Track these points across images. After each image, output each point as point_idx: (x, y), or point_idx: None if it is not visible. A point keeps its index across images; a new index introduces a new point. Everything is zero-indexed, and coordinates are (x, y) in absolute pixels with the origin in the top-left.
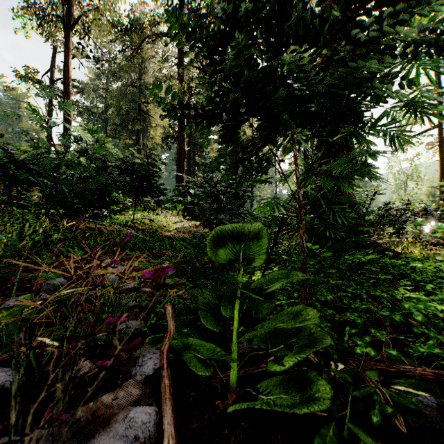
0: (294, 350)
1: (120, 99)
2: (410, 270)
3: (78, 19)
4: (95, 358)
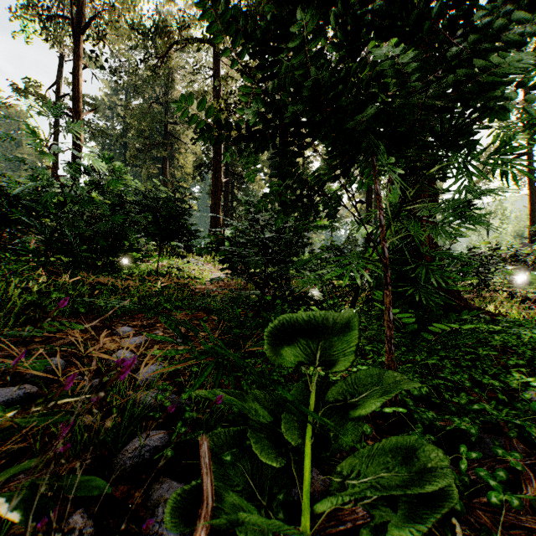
0: (403, 510)
1: (142, 119)
2: (517, 342)
3: (90, 21)
4: (92, 503)
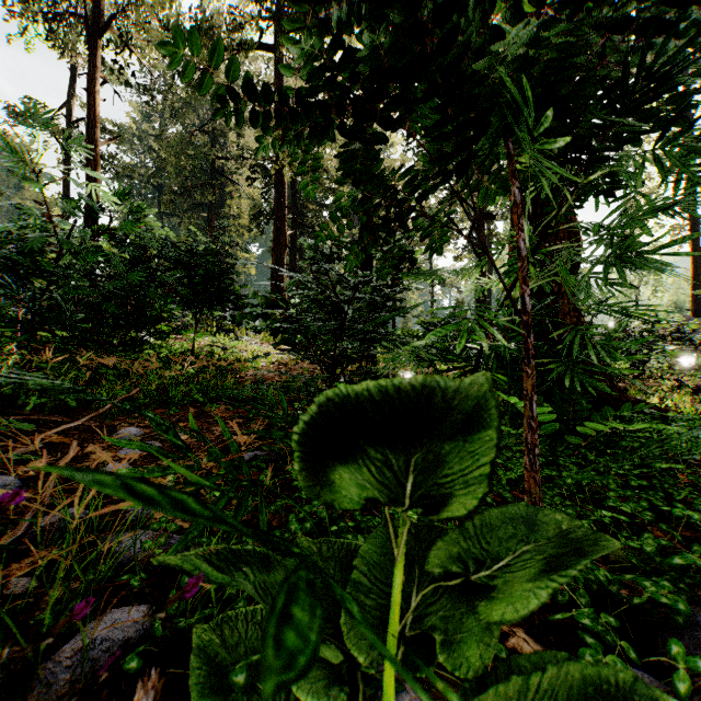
0: None
1: (181, 152)
2: None
3: (111, 19)
4: None
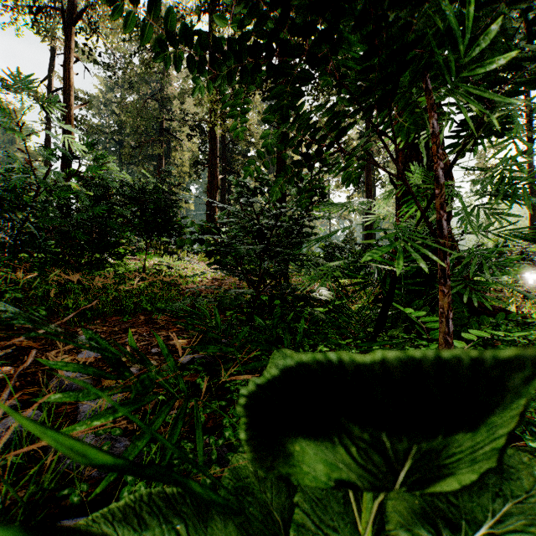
0: None
1: (137, 115)
2: None
3: (82, 11)
4: None
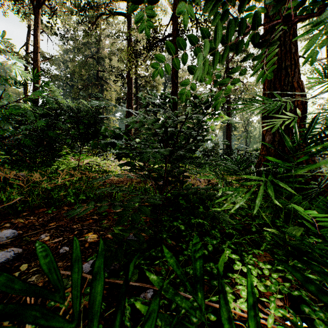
0: None
1: (82, 68)
2: None
3: None
4: None
